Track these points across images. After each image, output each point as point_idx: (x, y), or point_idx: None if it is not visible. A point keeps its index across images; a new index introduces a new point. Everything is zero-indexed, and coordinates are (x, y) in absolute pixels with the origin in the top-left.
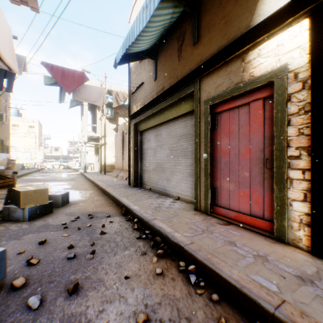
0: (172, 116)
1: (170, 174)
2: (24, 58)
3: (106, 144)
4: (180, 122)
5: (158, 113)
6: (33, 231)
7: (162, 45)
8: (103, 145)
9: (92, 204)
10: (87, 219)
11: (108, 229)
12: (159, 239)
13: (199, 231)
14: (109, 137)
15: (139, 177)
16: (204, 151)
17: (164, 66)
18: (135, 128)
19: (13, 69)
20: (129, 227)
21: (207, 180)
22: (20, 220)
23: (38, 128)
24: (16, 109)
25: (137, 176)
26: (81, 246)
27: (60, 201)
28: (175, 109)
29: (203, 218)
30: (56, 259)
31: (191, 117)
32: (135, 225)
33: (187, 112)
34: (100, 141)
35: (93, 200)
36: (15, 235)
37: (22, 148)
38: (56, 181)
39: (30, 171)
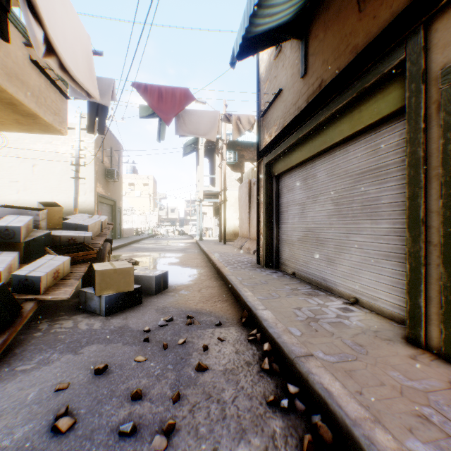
0: (341, 136)
1: (336, 251)
2: (111, 81)
3: (226, 200)
4: (359, 146)
5: (309, 136)
6: (100, 339)
7: (319, 2)
8: (222, 203)
9: (198, 294)
10: (183, 325)
11: (213, 357)
12: (325, 429)
13: None
14: (231, 191)
15: (273, 252)
16: (440, 199)
17: (322, 41)
18: (267, 172)
19: (90, 93)
20: (253, 360)
21: None
22: (96, 312)
23: (152, 186)
24: (132, 166)
25: (270, 251)
26: (155, 397)
27: (154, 285)
28: (349, 119)
29: (447, 379)
30: (101, 427)
31: (388, 128)
32: (265, 360)
33: (379, 118)
34: (219, 197)
35: (200, 286)
36: (75, 343)
37: (137, 210)
38: (164, 251)
39: (141, 238)
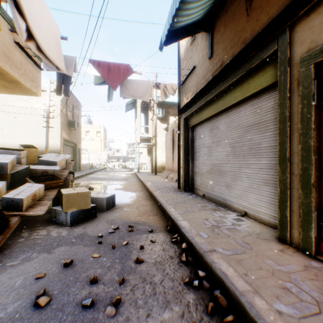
0: (236, 100)
1: (232, 180)
2: (74, 58)
3: (156, 144)
4: (248, 107)
5: (214, 100)
6: (67, 242)
7: (221, 7)
8: (154, 145)
9: (136, 210)
10: (126, 232)
11: (147, 254)
12: (222, 299)
13: (307, 302)
14: (160, 137)
15: (189, 180)
16: (299, 145)
17: (223, 34)
18: (185, 124)
19: (58, 67)
20: (174, 255)
21: (307, 196)
22: (64, 224)
23: (102, 133)
24: (88, 118)
25: (187, 179)
26: (107, 281)
27: (105, 204)
28: (241, 88)
29: (303, 264)
30: (69, 302)
31: (267, 96)
32: (183, 255)
33: (261, 89)
34: (151, 141)
35: (138, 205)
36: (49, 246)
37: (92, 150)
38: (111, 180)
39: (95, 170)
